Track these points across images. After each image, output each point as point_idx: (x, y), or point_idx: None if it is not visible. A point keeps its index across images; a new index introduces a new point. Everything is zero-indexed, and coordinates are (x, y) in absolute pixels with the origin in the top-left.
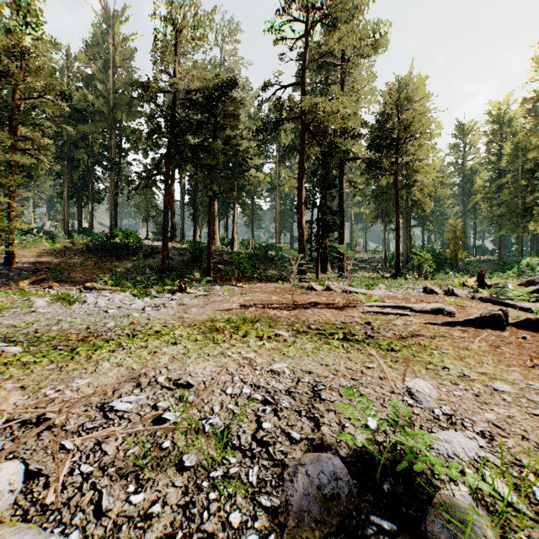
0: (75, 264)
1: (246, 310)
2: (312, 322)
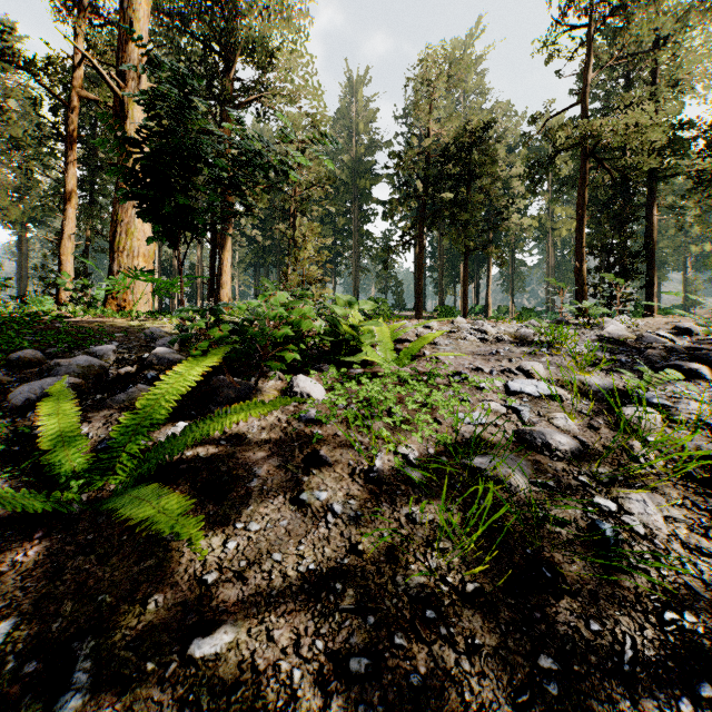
0: None
1: None
2: None
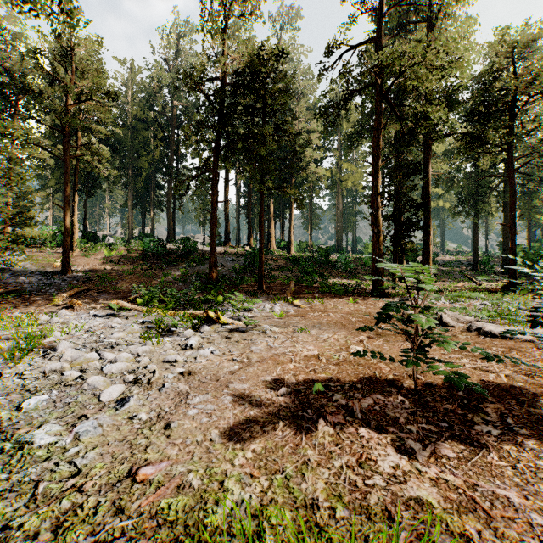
0: (125, 272)
1: (310, 435)
2: None
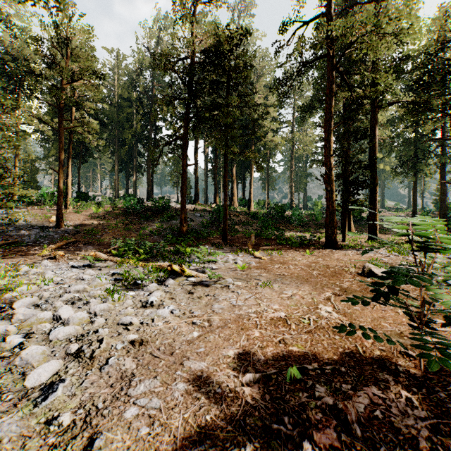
0: (109, 226)
1: None
2: None
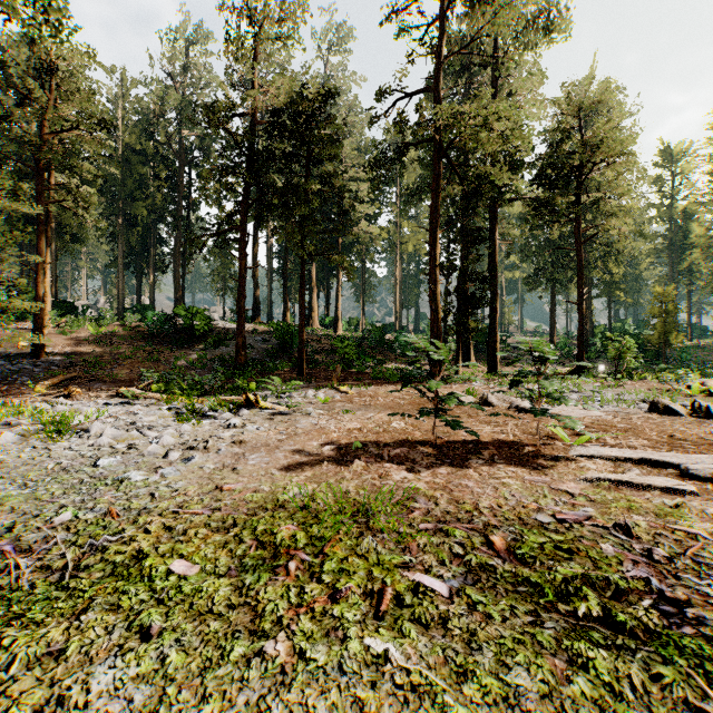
0: (122, 355)
1: (347, 467)
2: (489, 520)
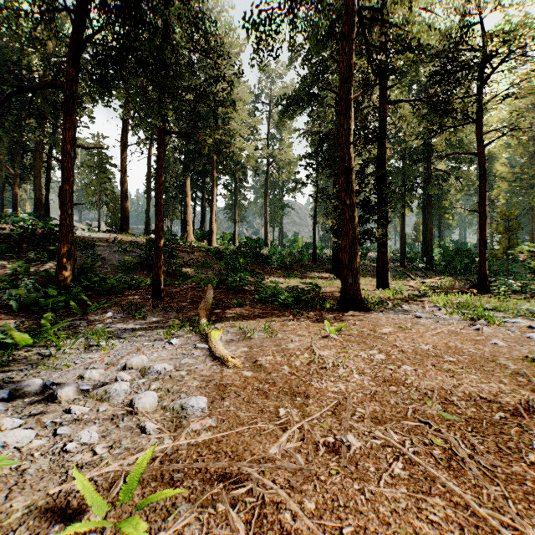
0: None
1: None
2: None
